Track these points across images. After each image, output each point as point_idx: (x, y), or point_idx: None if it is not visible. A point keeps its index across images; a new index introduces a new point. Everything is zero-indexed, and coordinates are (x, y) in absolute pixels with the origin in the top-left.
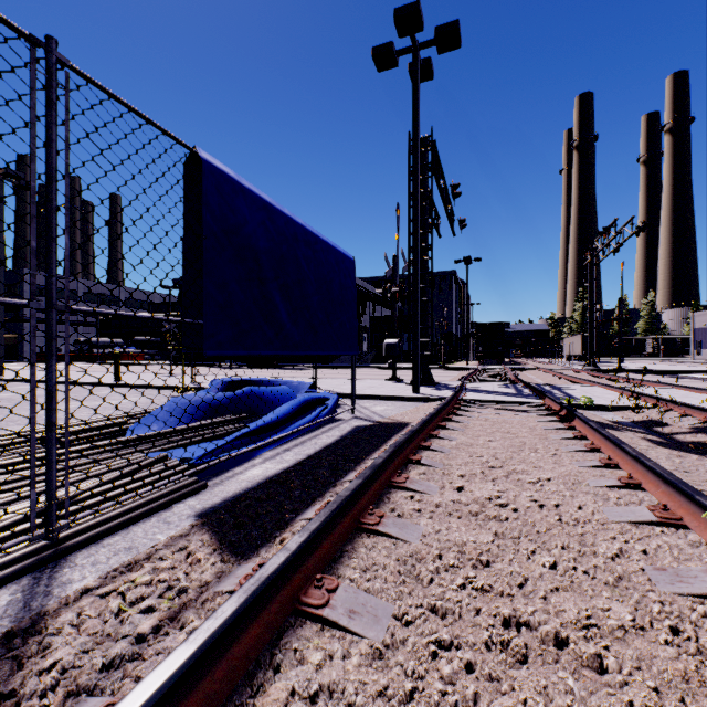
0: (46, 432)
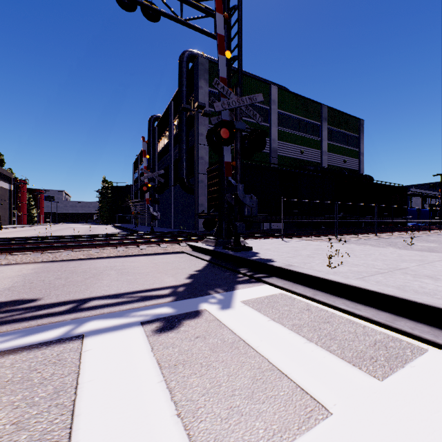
0: (417, 222)
